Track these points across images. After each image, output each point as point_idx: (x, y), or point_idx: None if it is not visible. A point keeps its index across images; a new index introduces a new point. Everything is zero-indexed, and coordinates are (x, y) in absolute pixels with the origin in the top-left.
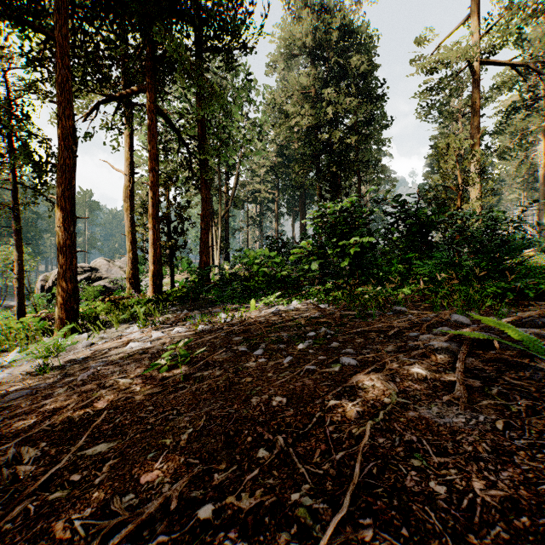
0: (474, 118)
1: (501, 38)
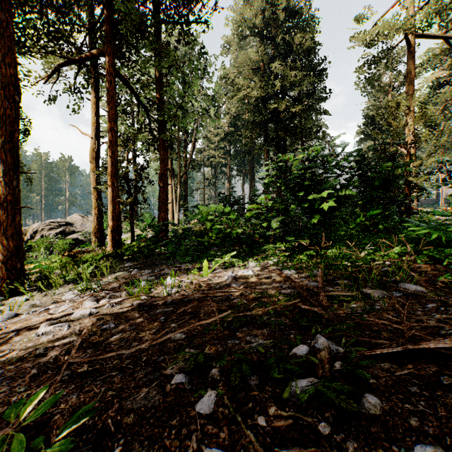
0: (409, 87)
1: (437, 10)
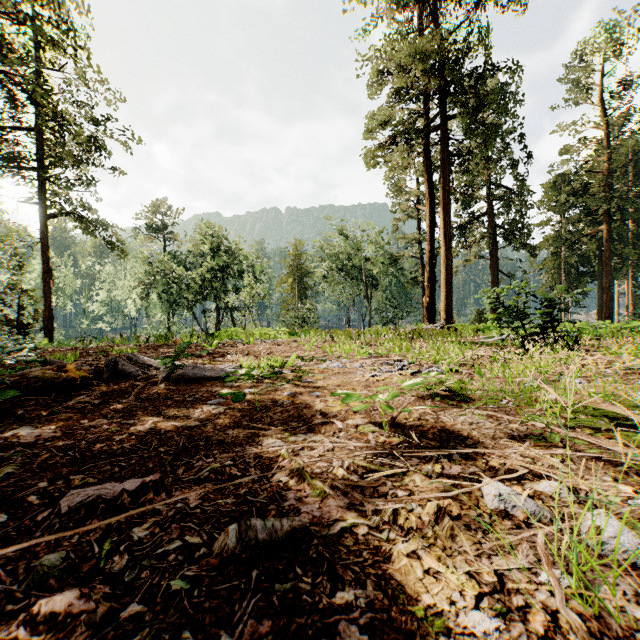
0: None
1: None
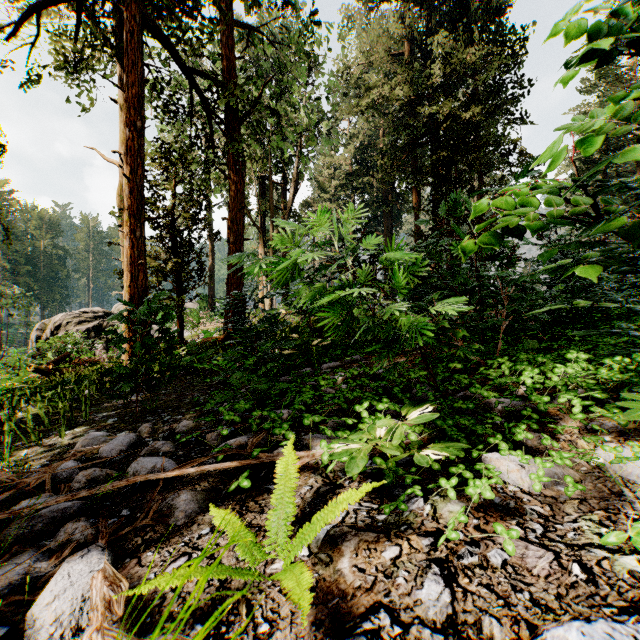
0: None
1: None
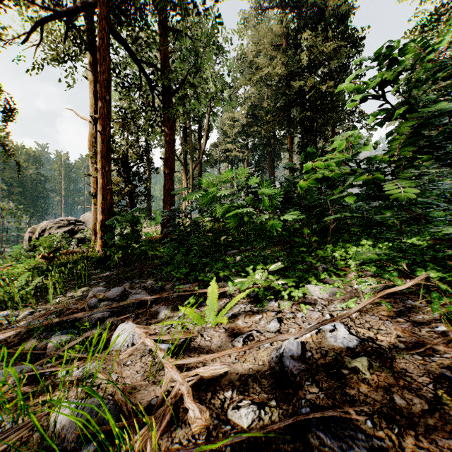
0: None
1: None
